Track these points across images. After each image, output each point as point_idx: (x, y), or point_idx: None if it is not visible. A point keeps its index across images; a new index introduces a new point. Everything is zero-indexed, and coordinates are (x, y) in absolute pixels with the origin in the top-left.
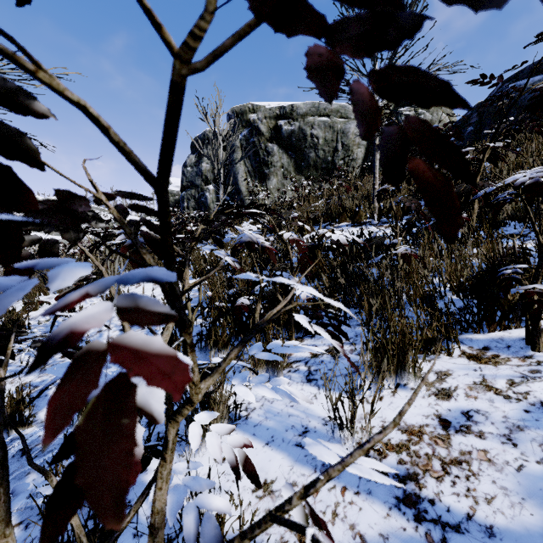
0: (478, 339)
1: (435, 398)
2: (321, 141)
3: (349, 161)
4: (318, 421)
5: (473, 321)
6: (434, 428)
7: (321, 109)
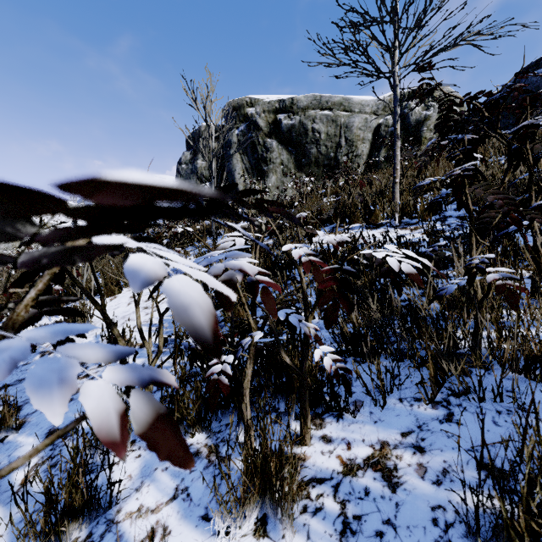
0: None
1: None
2: (323, 136)
3: (353, 157)
4: None
5: None
6: None
7: (324, 101)
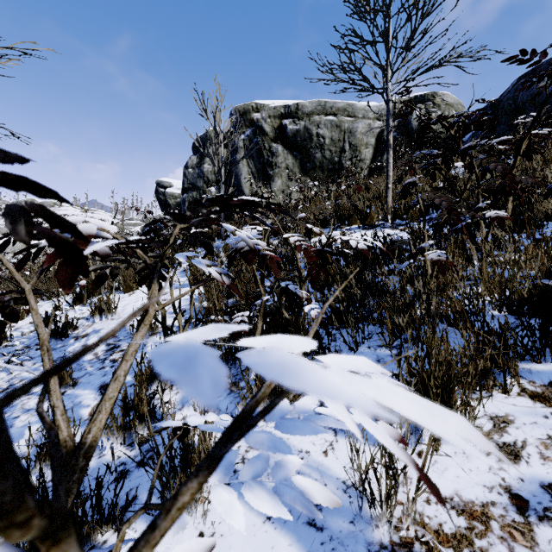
0: (539, 371)
1: (497, 458)
2: (327, 141)
3: (357, 162)
4: (337, 485)
5: (531, 348)
6: (505, 509)
7: (328, 107)
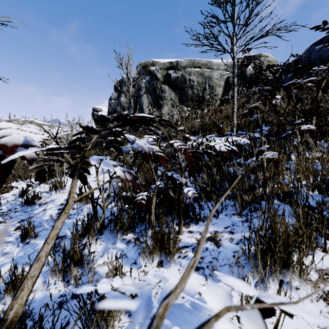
0: None
1: (325, 303)
2: (195, 83)
3: (213, 96)
4: None
5: None
6: None
7: (196, 63)
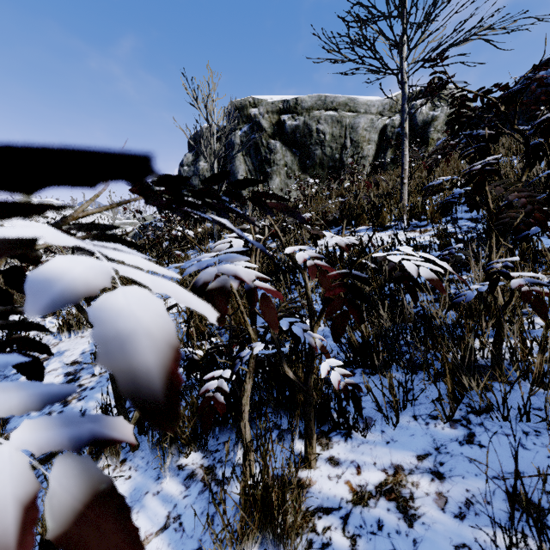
0: None
1: None
2: (327, 137)
3: (359, 159)
4: None
5: None
6: None
7: (328, 102)
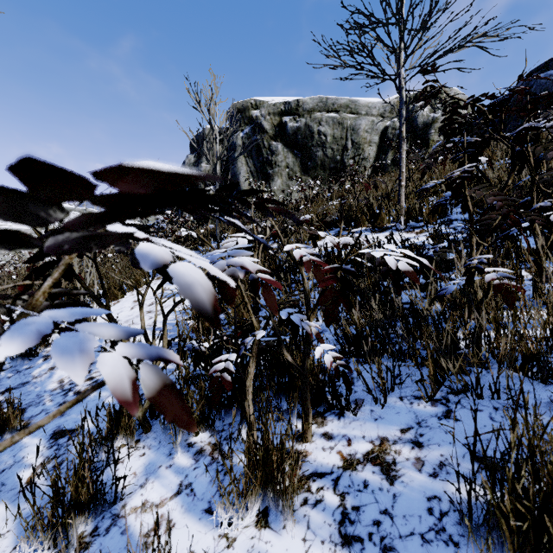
0: None
1: None
2: (329, 138)
3: (360, 160)
4: None
5: None
6: None
7: (330, 104)
